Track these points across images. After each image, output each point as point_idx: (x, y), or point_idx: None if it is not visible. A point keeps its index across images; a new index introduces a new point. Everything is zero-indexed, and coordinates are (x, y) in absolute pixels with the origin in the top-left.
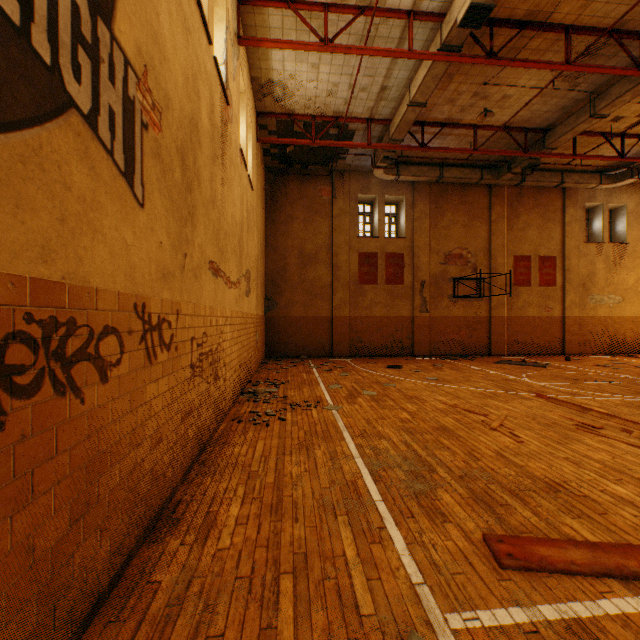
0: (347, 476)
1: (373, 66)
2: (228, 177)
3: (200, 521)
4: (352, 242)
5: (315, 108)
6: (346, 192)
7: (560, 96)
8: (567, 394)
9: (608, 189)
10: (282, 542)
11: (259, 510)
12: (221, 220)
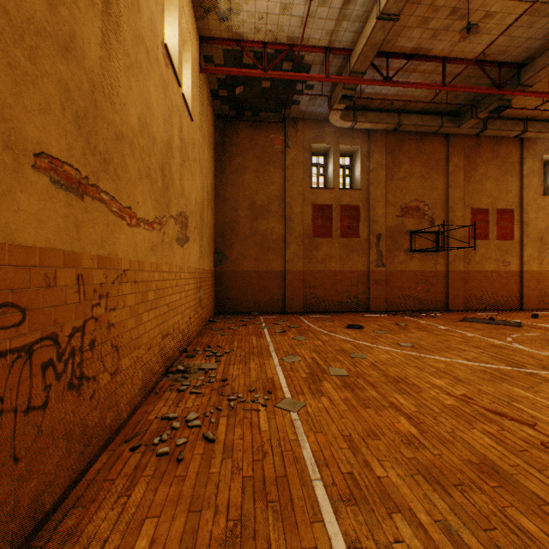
0: None
1: None
2: (128, 52)
3: None
4: (306, 193)
5: (266, 31)
6: (299, 141)
7: None
8: None
9: None
10: None
11: None
12: (101, 103)
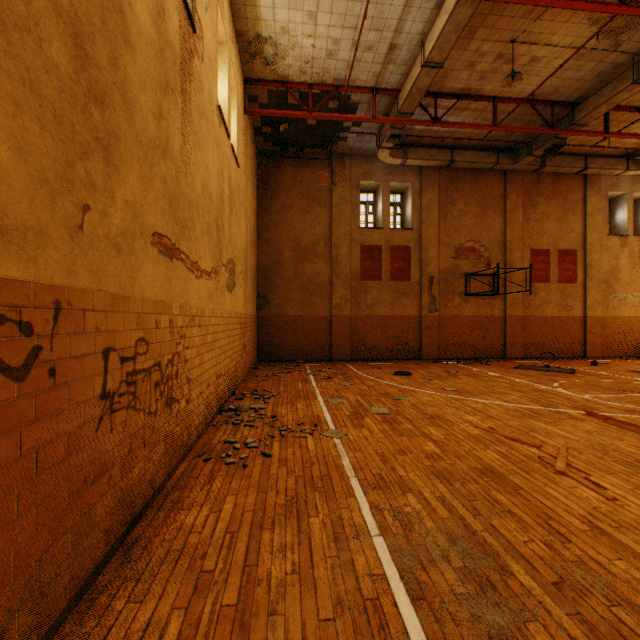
0: (363, 585)
1: (381, 16)
2: (195, 130)
3: None
4: (353, 234)
5: (312, 74)
6: (347, 178)
7: (598, 59)
8: (624, 411)
9: (633, 177)
10: None
11: None
12: (181, 182)
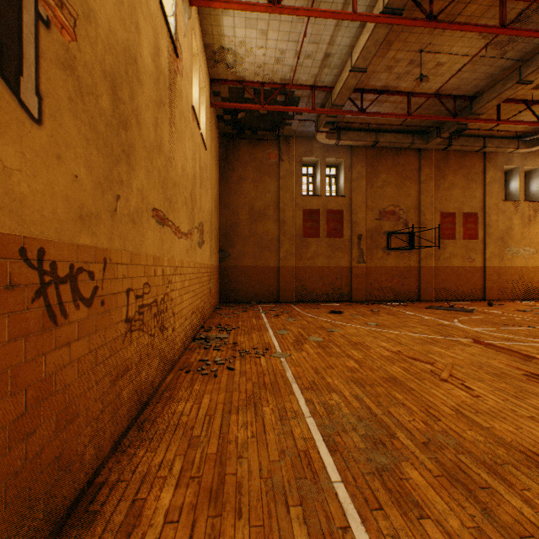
0: (298, 443)
1: (318, 33)
2: (178, 128)
3: (121, 517)
4: (297, 200)
5: (264, 75)
6: (292, 155)
7: (489, 64)
8: (503, 340)
9: (523, 153)
10: None
11: (195, 497)
12: (169, 169)
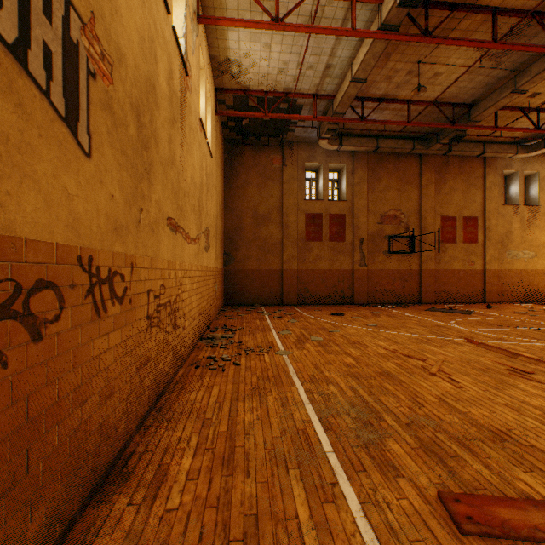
0: (298, 424)
1: (319, 45)
2: (187, 141)
3: (151, 476)
4: (300, 204)
5: (267, 84)
6: (295, 160)
7: (485, 74)
8: (494, 339)
9: (523, 158)
10: (233, 501)
11: (211, 463)
12: (180, 180)
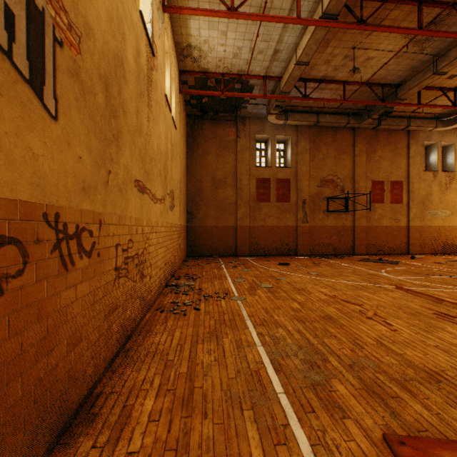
0: (251, 365)
1: (268, 33)
2: (154, 114)
3: (115, 417)
4: (251, 170)
5: (224, 67)
6: (247, 133)
7: (410, 58)
8: (420, 286)
9: (441, 131)
10: (191, 444)
11: (171, 404)
12: (147, 147)
